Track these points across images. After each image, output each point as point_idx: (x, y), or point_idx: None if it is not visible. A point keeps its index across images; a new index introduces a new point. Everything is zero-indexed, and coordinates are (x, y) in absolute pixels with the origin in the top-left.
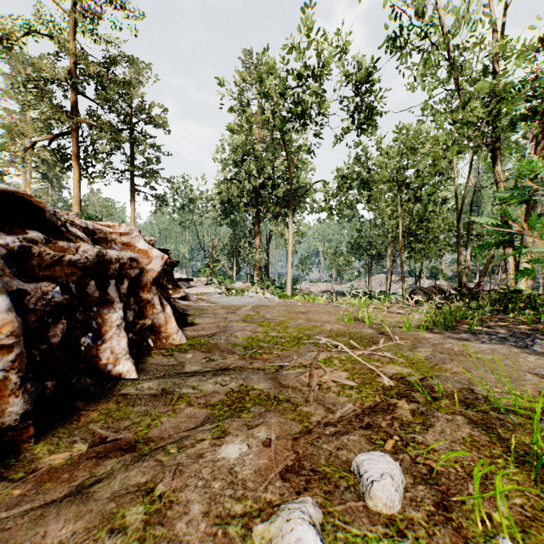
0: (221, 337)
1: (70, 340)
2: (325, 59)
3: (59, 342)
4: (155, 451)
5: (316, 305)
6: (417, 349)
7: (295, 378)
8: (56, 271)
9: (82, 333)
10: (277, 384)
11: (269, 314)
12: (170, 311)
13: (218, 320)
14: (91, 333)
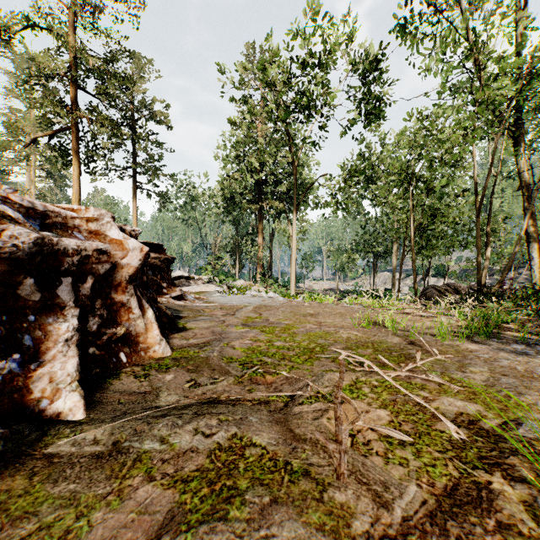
0: (214, 347)
1: None
2: (332, 45)
3: None
4: None
5: (325, 306)
6: (469, 369)
7: (313, 422)
8: None
9: (2, 355)
10: (287, 434)
11: (273, 316)
12: (152, 316)
13: (213, 325)
14: (19, 354)
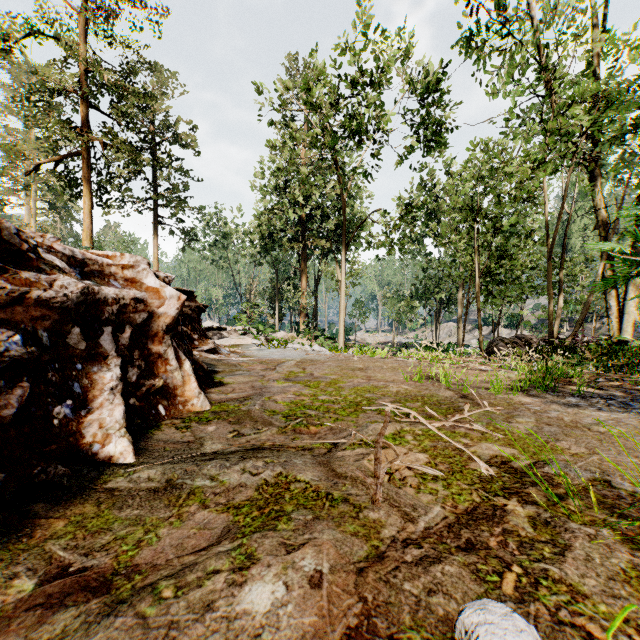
0: (255, 401)
1: (35, 411)
2: (386, 62)
3: (16, 414)
4: (139, 594)
5: (376, 360)
6: (515, 419)
7: (355, 463)
8: (17, 313)
9: (57, 400)
10: (330, 473)
11: (318, 370)
12: (189, 368)
13: (253, 379)
14: (70, 400)
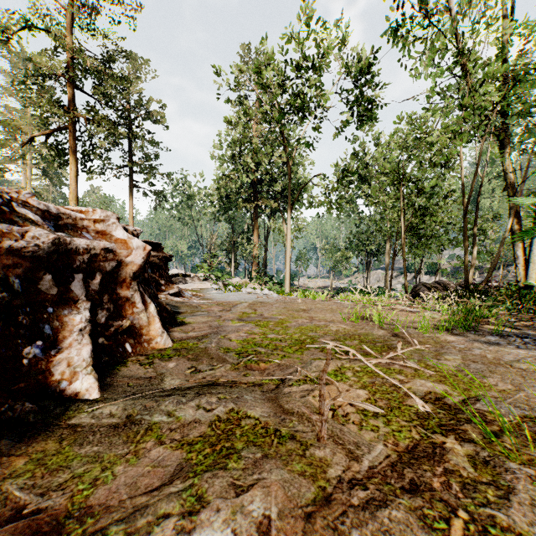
0: (212, 339)
1: (6, 352)
2: (325, 49)
3: None
4: None
5: (317, 302)
6: (444, 357)
7: (301, 400)
8: None
9: (27, 341)
10: (278, 409)
11: (268, 311)
12: (154, 310)
13: (211, 319)
14: (41, 341)
